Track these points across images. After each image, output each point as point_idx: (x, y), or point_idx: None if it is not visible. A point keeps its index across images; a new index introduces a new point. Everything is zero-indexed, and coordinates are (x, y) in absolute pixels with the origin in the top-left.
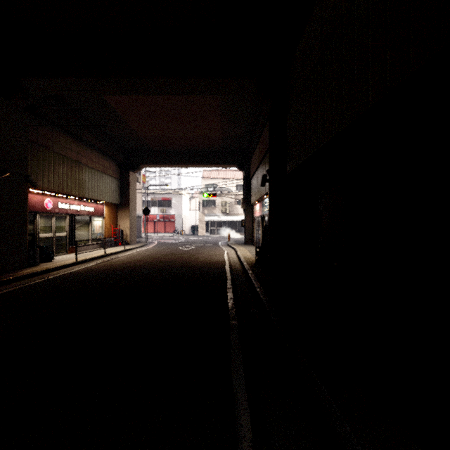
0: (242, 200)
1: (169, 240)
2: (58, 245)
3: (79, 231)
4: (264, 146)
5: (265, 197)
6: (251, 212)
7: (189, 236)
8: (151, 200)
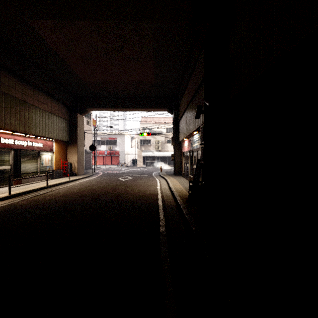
0: (172, 138)
1: (113, 171)
2: (1, 178)
3: (27, 164)
4: (194, 85)
5: (195, 133)
6: (179, 148)
7: (130, 167)
8: (101, 140)
